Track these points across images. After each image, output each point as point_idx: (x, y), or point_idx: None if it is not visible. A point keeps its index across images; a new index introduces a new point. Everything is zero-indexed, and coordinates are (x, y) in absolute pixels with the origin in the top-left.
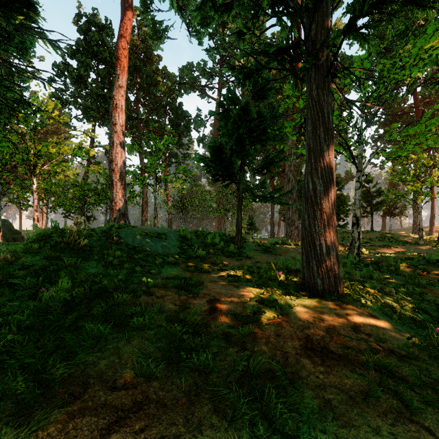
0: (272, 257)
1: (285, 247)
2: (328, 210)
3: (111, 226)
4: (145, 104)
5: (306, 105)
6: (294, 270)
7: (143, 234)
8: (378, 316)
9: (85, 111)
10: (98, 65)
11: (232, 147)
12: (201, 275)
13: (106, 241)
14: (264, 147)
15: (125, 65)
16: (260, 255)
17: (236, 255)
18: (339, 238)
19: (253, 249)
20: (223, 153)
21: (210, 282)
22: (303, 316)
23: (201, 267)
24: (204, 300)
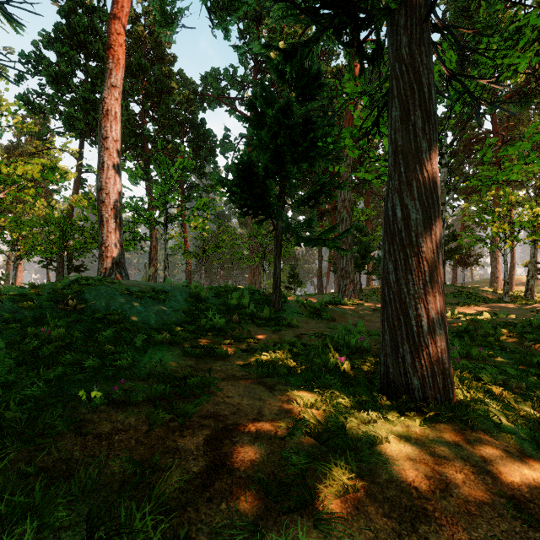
0: (324, 324)
1: (340, 309)
2: (430, 256)
3: (73, 282)
4: (154, 118)
5: (389, 75)
6: (361, 350)
7: (127, 294)
8: (536, 456)
9: (67, 121)
10: (87, 61)
11: (267, 166)
12: (212, 363)
13: (56, 306)
14: (312, 168)
15: (120, 57)
16: (307, 321)
17: (272, 323)
18: None
19: (297, 312)
20: (253, 175)
21: (226, 379)
22: (405, 475)
23: (214, 348)
24: (200, 436)
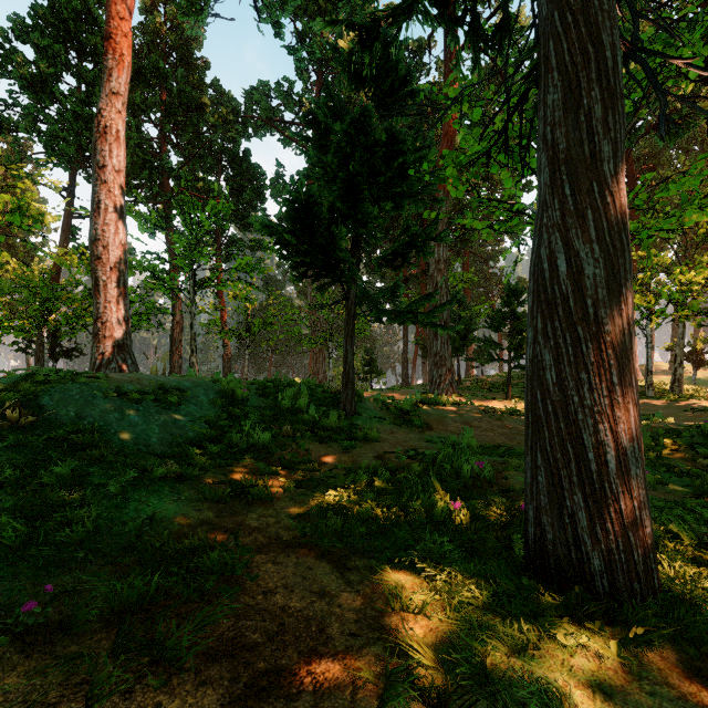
0: (416, 434)
1: (437, 411)
2: (620, 339)
3: (26, 377)
4: (178, 145)
5: (541, 35)
6: (480, 483)
7: (116, 396)
8: None
9: (49, 144)
10: (81, 61)
11: (335, 206)
12: (245, 513)
13: None
14: (399, 211)
15: (124, 51)
16: (392, 430)
17: (342, 434)
18: (519, 387)
19: (377, 416)
20: (314, 217)
21: (264, 548)
22: None
23: (251, 484)
24: None
